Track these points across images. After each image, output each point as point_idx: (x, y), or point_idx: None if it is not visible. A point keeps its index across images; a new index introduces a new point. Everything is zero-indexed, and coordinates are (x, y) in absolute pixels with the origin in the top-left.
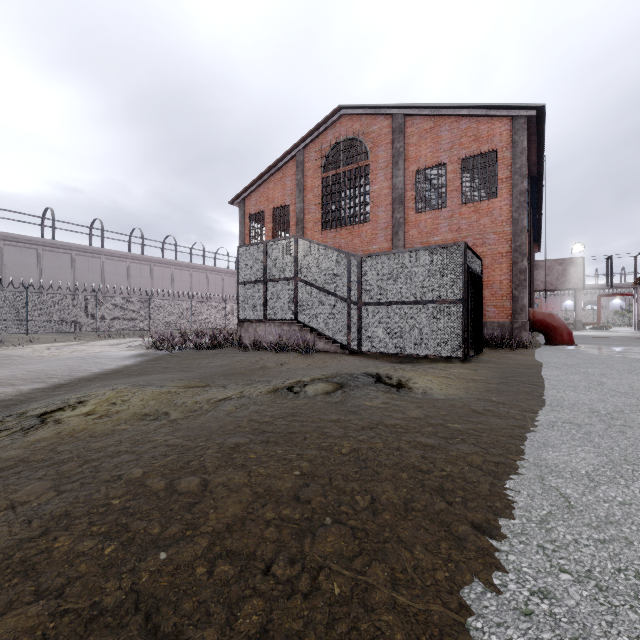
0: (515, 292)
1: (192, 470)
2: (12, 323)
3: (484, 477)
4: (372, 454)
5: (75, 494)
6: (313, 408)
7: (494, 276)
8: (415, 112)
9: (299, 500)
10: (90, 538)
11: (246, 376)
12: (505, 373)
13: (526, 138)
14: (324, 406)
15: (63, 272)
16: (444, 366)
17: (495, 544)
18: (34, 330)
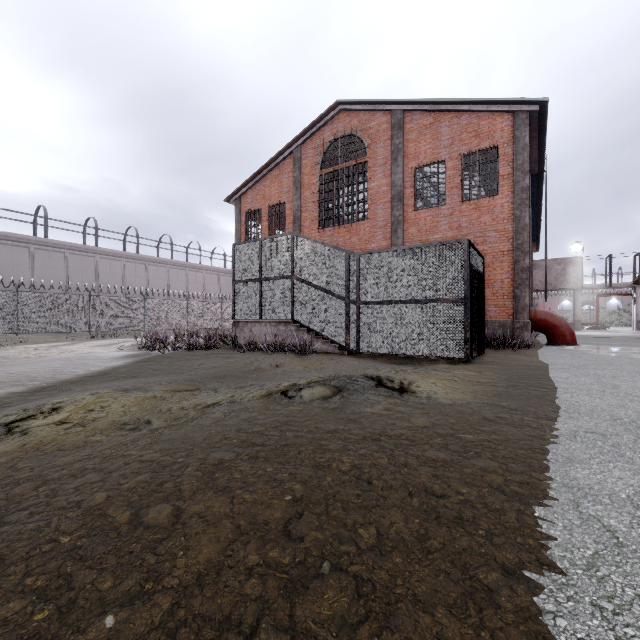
0: (517, 291)
1: (165, 495)
2: (2, 323)
3: (508, 502)
4: (376, 473)
5: (19, 529)
6: (309, 415)
7: (495, 275)
8: (414, 107)
9: (290, 536)
10: (19, 597)
11: (239, 378)
12: (511, 375)
13: (528, 134)
14: (321, 413)
15: (56, 271)
16: (446, 367)
17: (536, 600)
18: (25, 330)
